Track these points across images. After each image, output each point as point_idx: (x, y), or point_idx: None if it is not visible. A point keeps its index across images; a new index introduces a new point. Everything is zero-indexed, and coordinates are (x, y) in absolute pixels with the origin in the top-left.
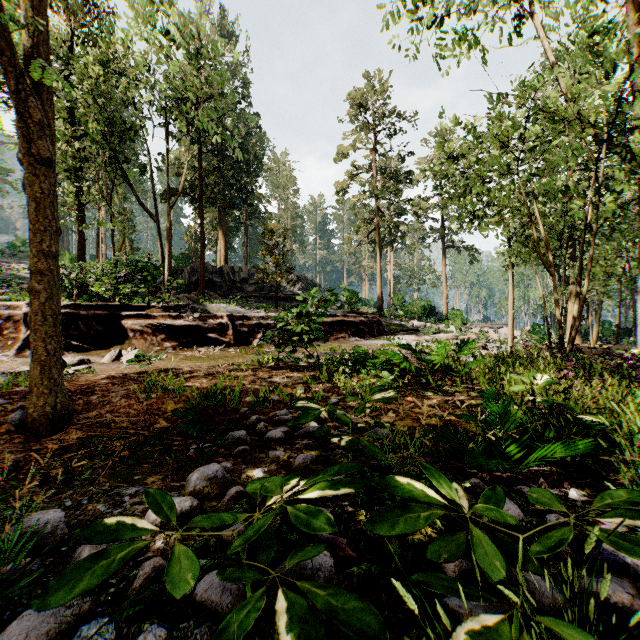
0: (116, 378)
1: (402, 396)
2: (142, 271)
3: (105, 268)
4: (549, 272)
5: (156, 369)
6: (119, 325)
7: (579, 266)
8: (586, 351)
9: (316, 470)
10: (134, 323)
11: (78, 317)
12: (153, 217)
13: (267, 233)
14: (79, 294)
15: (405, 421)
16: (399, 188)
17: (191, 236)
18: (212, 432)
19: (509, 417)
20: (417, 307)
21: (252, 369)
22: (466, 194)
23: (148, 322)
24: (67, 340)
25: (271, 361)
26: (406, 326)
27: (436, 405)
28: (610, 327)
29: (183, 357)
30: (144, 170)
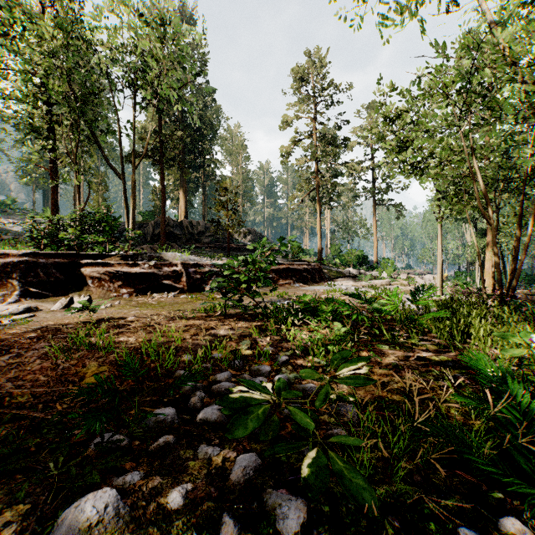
0: (49, 330)
1: (356, 350)
2: (101, 222)
3: (71, 220)
4: (488, 222)
5: (99, 318)
6: (78, 272)
7: (518, 215)
8: (521, 297)
9: (262, 489)
10: (92, 270)
11: (37, 265)
12: (118, 175)
13: (220, 190)
14: (47, 244)
15: (368, 388)
16: (337, 152)
17: (156, 195)
18: (134, 407)
19: (514, 395)
20: (352, 256)
21: (198, 318)
22: (400, 153)
23: (105, 270)
24: (25, 287)
25: (219, 309)
26: (343, 273)
27: (397, 363)
28: (521, 274)
29: (134, 304)
30: (108, 132)
